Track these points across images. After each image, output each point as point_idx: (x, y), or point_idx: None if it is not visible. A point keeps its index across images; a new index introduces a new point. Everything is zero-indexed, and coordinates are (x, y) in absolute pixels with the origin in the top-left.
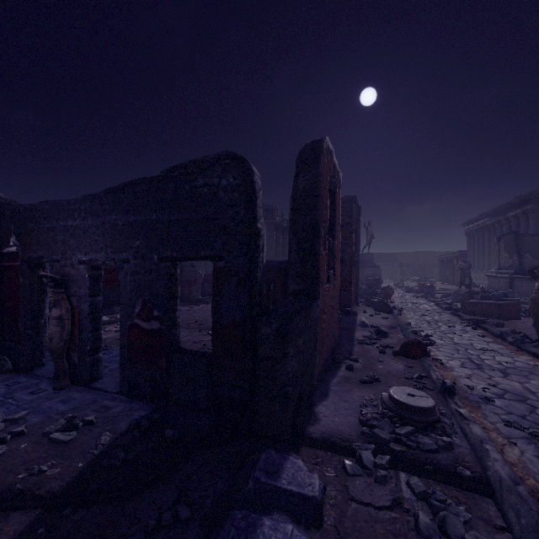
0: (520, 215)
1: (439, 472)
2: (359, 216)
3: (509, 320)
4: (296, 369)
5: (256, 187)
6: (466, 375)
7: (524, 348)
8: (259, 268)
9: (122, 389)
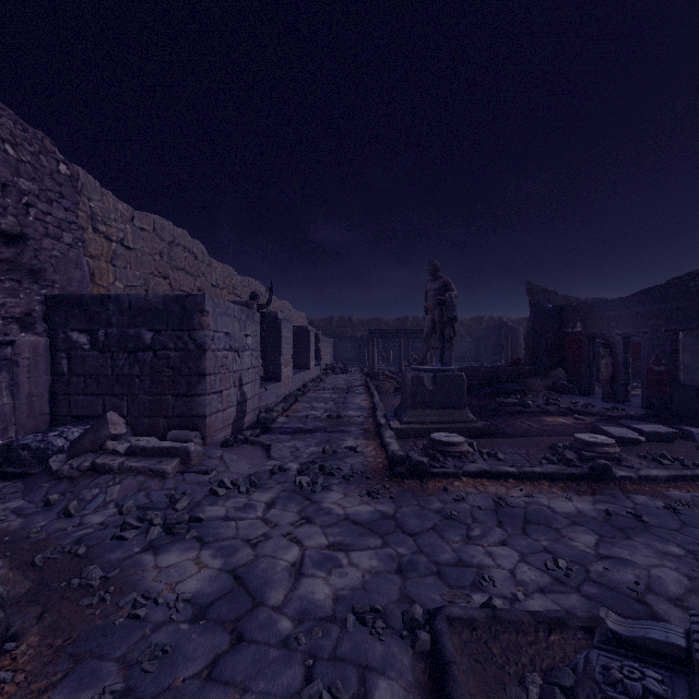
0: None
1: None
2: None
3: None
4: None
5: None
6: None
7: None
8: None
9: (642, 405)
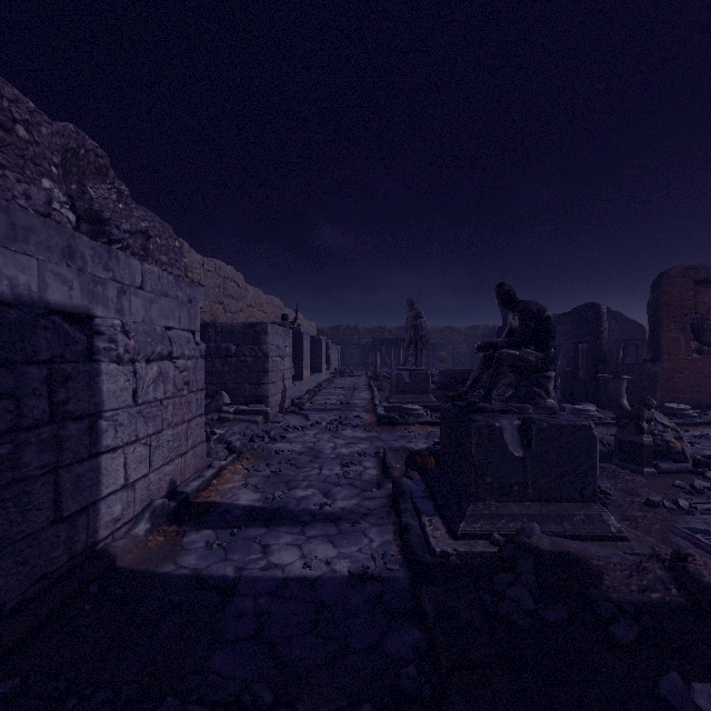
0: None
1: None
2: None
3: None
4: None
5: (601, 314)
6: None
7: None
8: (603, 346)
9: (560, 395)
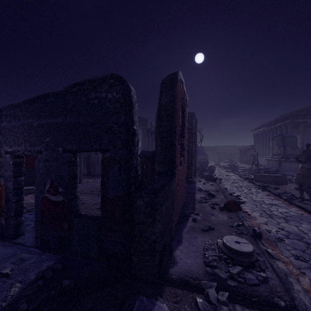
0: (282, 125)
1: (262, 304)
2: (196, 125)
3: (281, 185)
4: (161, 228)
5: (133, 100)
6: (264, 222)
7: (293, 203)
8: (135, 157)
9: (36, 244)
